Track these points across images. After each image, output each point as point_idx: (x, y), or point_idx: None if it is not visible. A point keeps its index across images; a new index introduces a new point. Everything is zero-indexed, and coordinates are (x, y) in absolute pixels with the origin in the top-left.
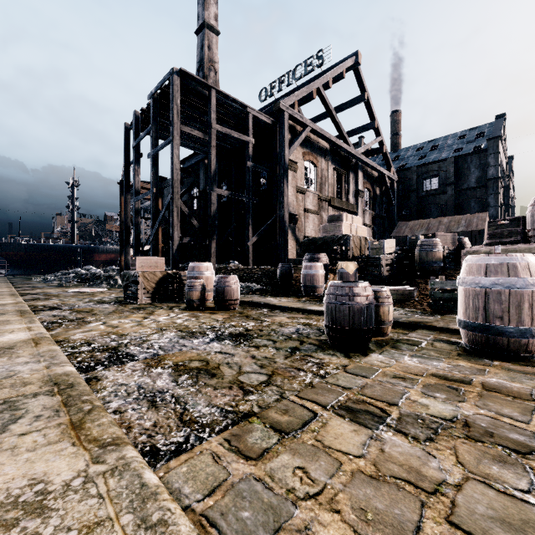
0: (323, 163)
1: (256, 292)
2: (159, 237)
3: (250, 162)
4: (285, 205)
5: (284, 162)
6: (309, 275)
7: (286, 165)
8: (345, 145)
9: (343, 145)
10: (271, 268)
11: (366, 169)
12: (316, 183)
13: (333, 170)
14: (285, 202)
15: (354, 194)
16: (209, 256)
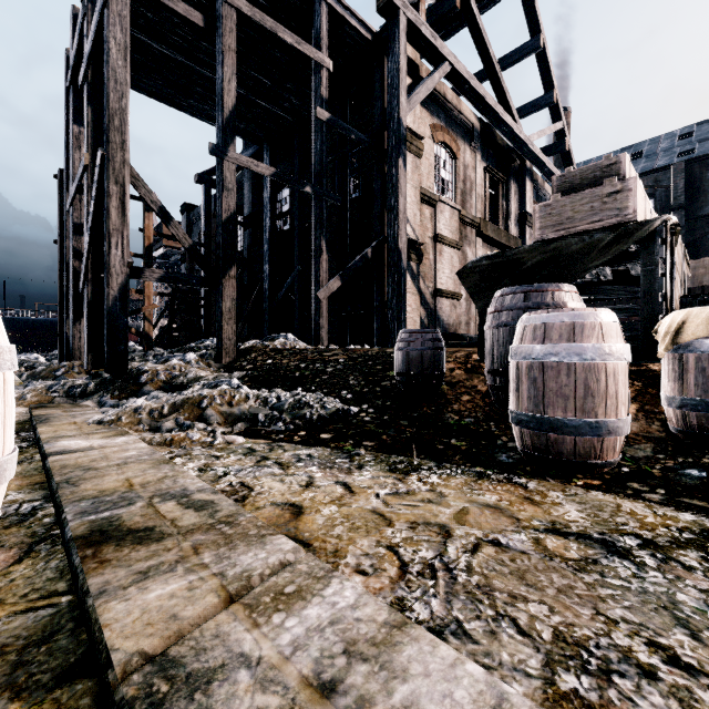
0: (468, 154)
1: (320, 428)
2: (148, 291)
3: (323, 110)
4: (400, 213)
5: (399, 121)
6: (567, 369)
7: (402, 127)
8: (510, 118)
9: (506, 119)
10: (371, 349)
11: (536, 179)
12: (455, 190)
13: (483, 171)
14: (400, 208)
15: (516, 220)
16: (218, 318)
